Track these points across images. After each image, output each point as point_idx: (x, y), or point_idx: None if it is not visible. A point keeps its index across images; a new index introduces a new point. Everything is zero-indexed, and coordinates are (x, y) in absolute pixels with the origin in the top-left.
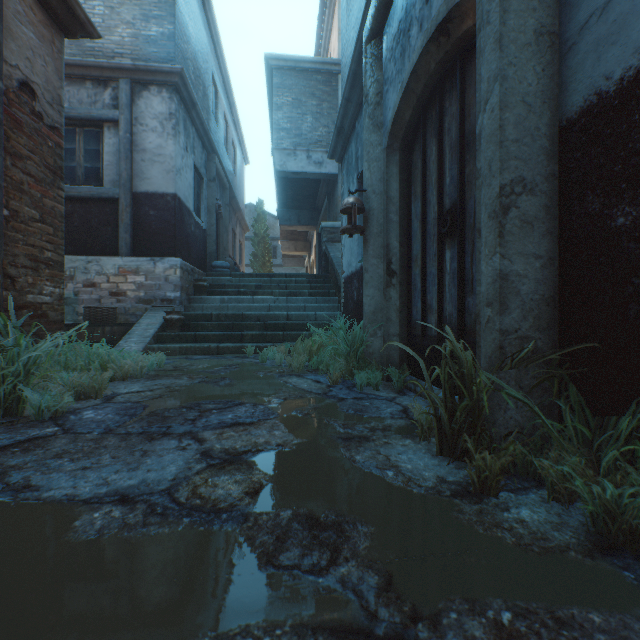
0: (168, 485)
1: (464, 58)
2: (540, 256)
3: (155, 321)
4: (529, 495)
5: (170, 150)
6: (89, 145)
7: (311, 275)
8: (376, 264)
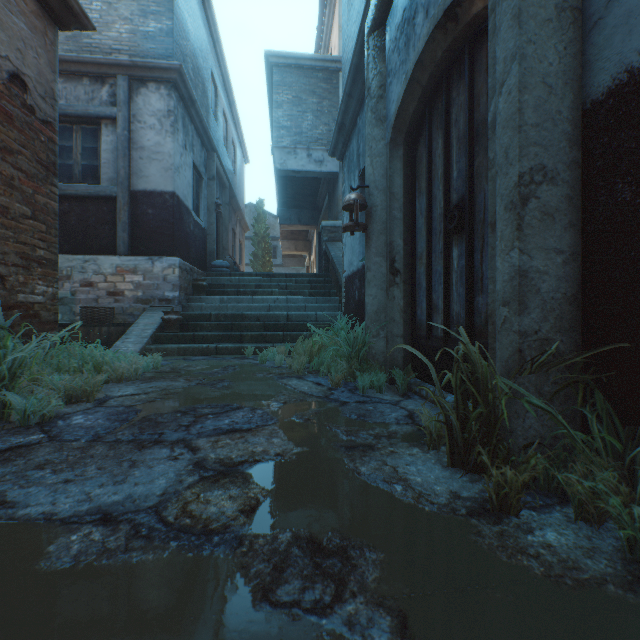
0: (156, 501)
1: (473, 45)
2: (562, 251)
3: (153, 321)
4: (553, 514)
5: (168, 148)
6: (86, 143)
7: (311, 275)
8: (379, 262)
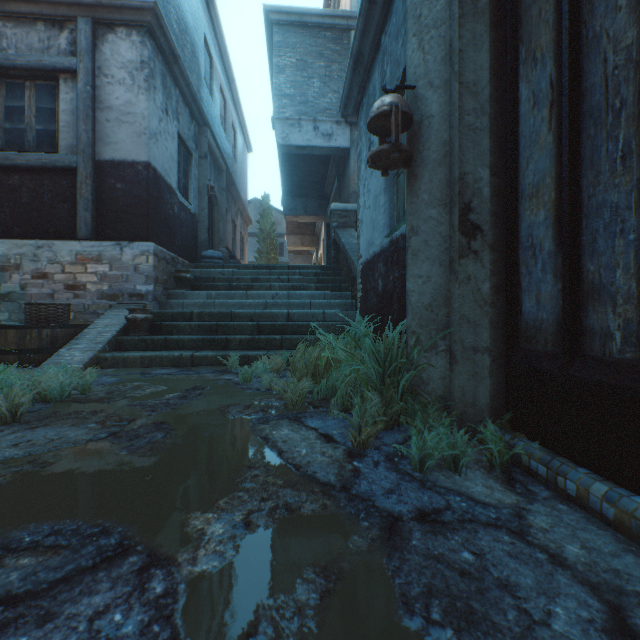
0: None
1: None
2: None
3: (116, 321)
4: None
5: (142, 107)
6: (42, 102)
7: (318, 267)
8: (435, 217)
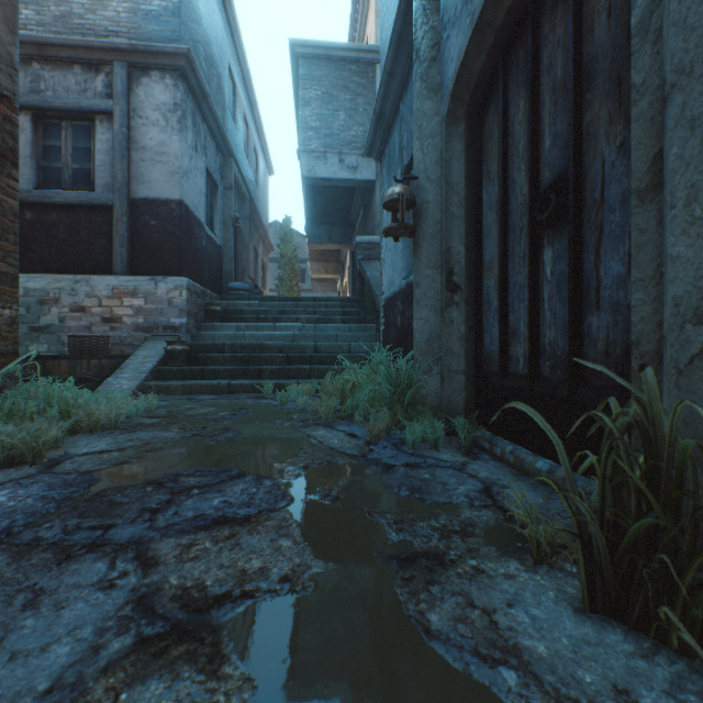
0: None
1: None
2: None
3: (155, 353)
4: None
5: (175, 148)
6: (78, 142)
7: (344, 299)
8: (431, 276)
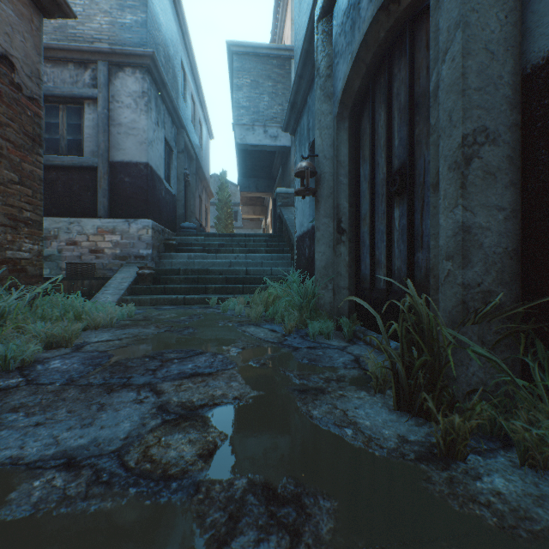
0: (119, 445)
1: (413, 24)
2: (503, 208)
3: (129, 275)
4: (498, 458)
5: (143, 124)
6: (71, 120)
7: (267, 235)
8: (327, 223)
